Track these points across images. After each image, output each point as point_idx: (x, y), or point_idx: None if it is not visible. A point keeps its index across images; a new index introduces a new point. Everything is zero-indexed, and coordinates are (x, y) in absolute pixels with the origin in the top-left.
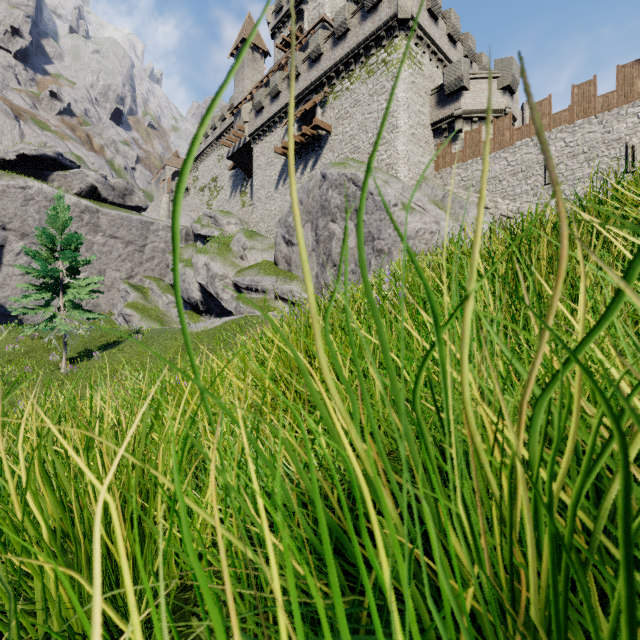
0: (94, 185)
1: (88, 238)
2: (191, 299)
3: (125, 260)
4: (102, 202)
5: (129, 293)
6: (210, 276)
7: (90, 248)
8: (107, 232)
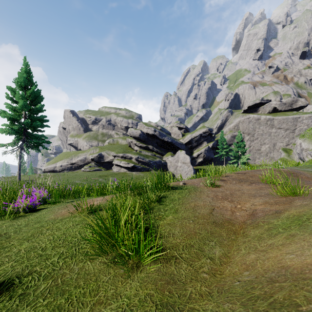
0: (274, 107)
1: (269, 131)
2: (301, 158)
3: (285, 137)
4: (279, 112)
5: (281, 153)
6: (300, 149)
7: (270, 135)
8: (276, 127)
